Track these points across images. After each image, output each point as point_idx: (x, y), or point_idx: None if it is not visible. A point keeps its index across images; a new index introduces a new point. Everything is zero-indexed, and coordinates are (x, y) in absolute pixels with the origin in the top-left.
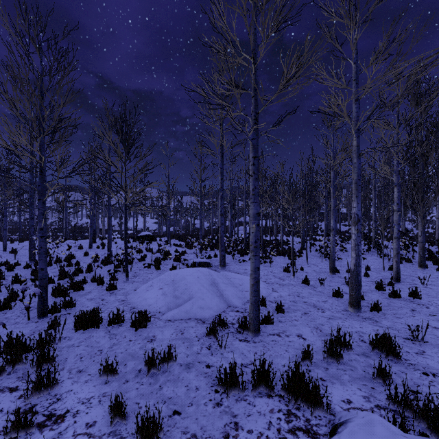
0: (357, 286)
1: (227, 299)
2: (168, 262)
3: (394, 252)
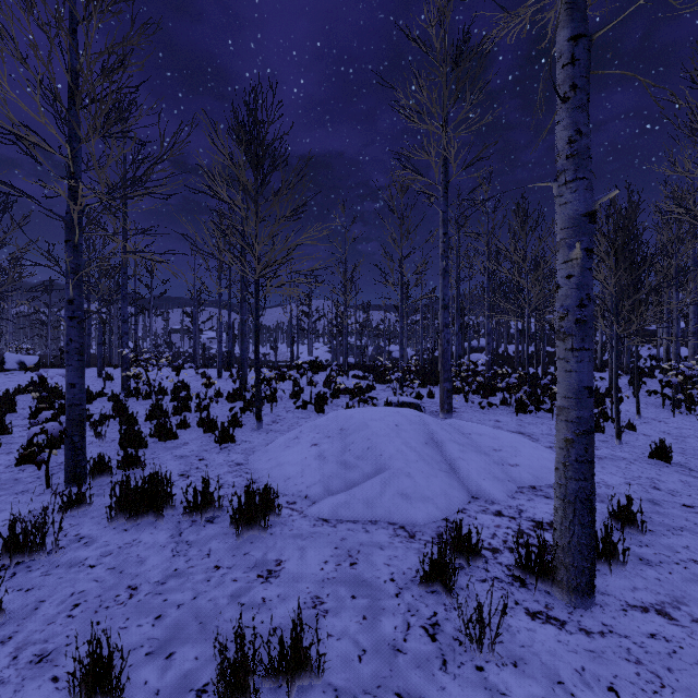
0: None
1: (467, 480)
2: (340, 402)
3: None
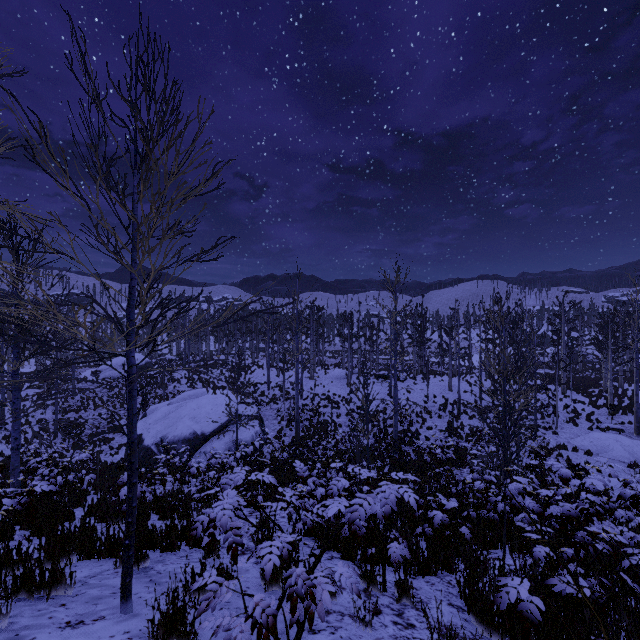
0: None
1: (639, 457)
2: (580, 421)
3: None
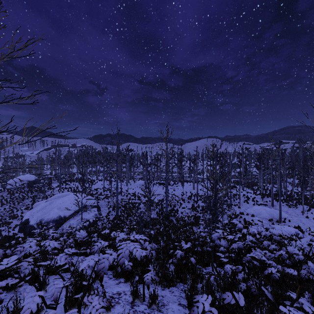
0: None
1: (273, 216)
2: (249, 201)
3: None
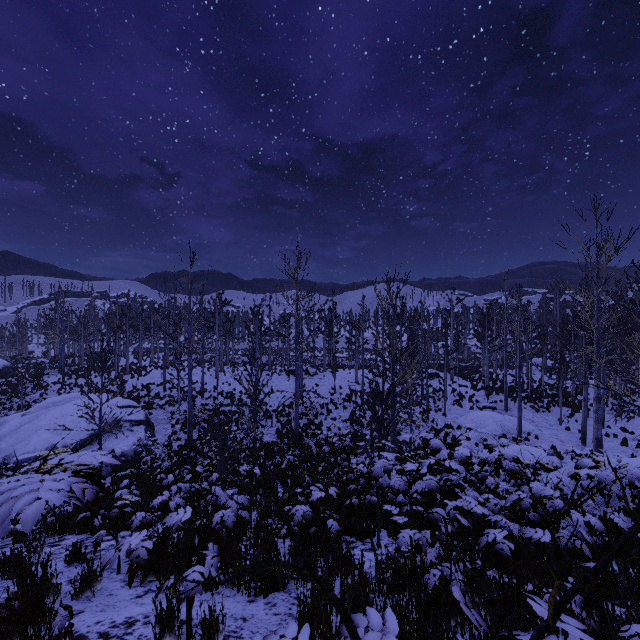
0: (584, 433)
1: (508, 429)
2: (464, 402)
3: None
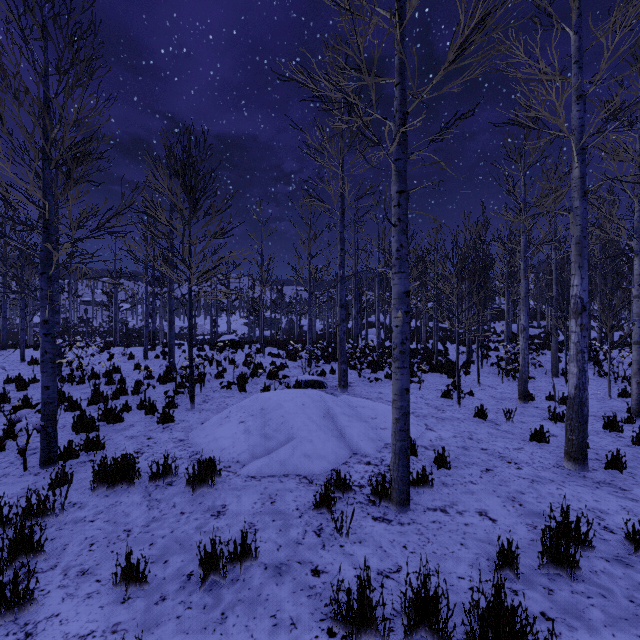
0: (581, 424)
1: (351, 441)
2: (259, 380)
3: (633, 367)
